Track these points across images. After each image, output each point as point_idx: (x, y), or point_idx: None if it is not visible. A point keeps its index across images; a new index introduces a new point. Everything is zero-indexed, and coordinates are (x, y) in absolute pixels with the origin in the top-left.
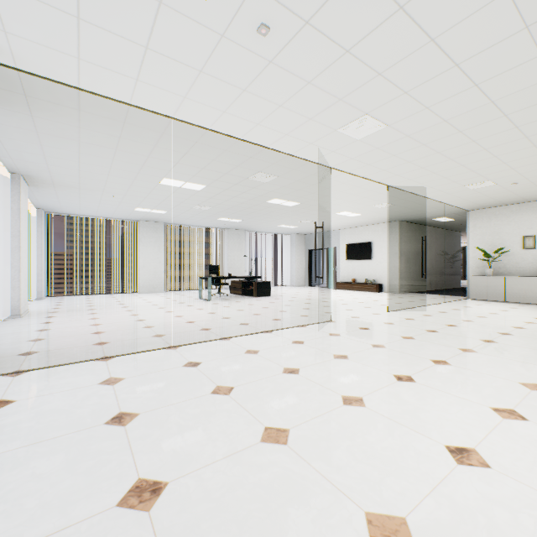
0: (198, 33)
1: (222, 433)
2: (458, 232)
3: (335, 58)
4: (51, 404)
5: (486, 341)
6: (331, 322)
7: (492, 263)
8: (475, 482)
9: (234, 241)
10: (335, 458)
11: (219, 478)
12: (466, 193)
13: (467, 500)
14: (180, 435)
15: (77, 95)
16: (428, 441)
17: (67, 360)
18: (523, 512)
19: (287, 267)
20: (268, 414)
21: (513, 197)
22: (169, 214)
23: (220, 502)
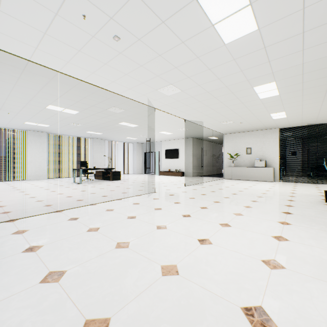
0: (79, 32)
1: (95, 247)
2: (221, 145)
3: (154, 57)
4: None
5: (225, 197)
6: (155, 193)
7: (234, 161)
8: (205, 249)
9: (97, 146)
10: (150, 249)
11: (94, 265)
12: (222, 125)
13: (201, 255)
14: (71, 251)
15: None
16: (191, 238)
17: None
18: (219, 255)
19: (131, 162)
20: (119, 237)
21: (242, 129)
22: (51, 127)
23: (95, 273)
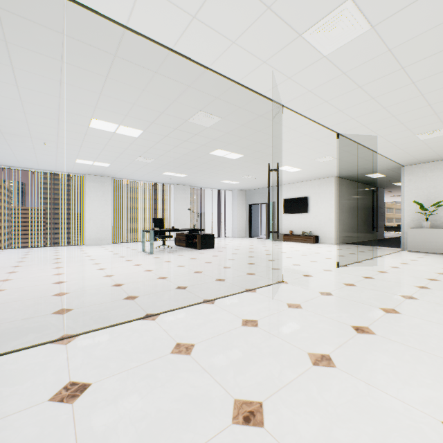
0: None
1: None
2: (382, 189)
3: None
4: None
5: None
6: (283, 283)
7: (428, 216)
8: None
9: (180, 195)
10: None
11: None
12: (413, 145)
13: None
14: None
15: None
16: None
17: None
18: None
19: (229, 220)
20: None
21: None
22: (113, 167)
23: None
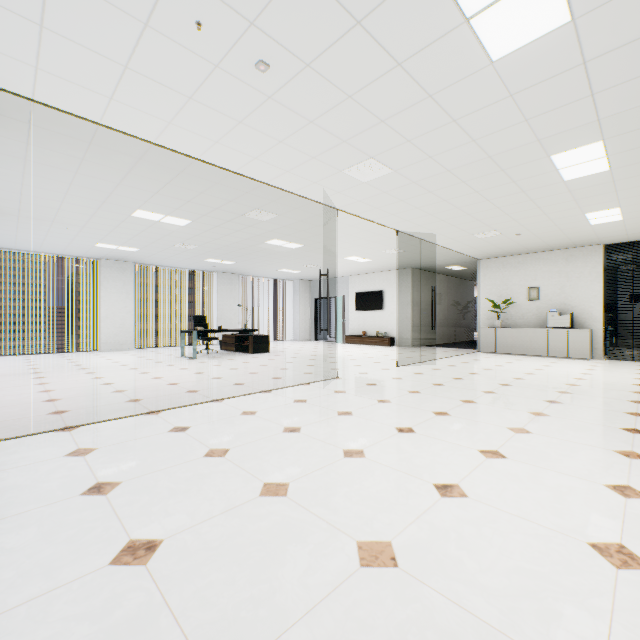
0: (189, 60)
1: (219, 492)
2: (471, 282)
3: (337, 101)
4: (6, 480)
5: (487, 392)
6: (337, 379)
7: (501, 315)
8: (453, 509)
9: (225, 287)
10: (333, 503)
11: (218, 530)
12: (475, 242)
13: (444, 523)
14: (173, 498)
15: (29, 107)
16: (419, 482)
17: (16, 433)
18: (486, 526)
19: (289, 318)
20: (267, 472)
21: (518, 248)
22: (143, 252)
23: (220, 549)
